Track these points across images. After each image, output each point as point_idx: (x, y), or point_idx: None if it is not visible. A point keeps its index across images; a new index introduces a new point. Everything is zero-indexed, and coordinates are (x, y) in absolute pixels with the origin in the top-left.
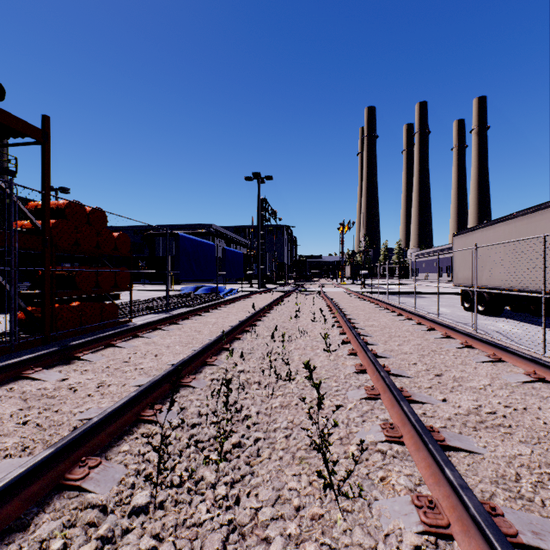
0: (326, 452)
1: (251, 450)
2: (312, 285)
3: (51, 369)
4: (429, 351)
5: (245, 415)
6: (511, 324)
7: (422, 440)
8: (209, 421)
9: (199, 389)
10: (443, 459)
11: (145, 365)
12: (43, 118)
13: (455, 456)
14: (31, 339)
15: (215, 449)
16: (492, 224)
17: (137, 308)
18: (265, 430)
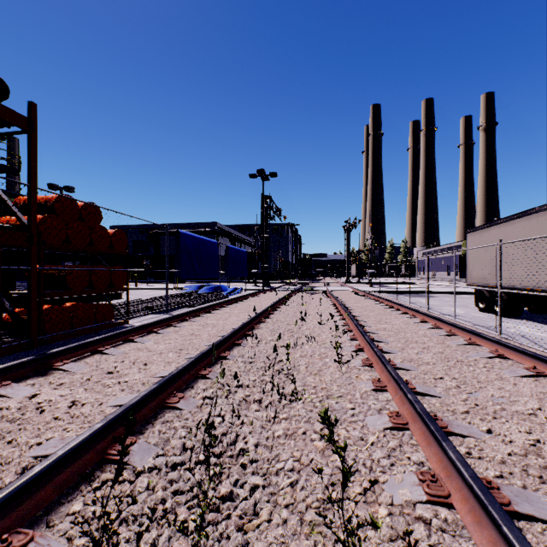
0: None
1: (245, 507)
2: (317, 284)
3: (22, 382)
4: (454, 361)
5: (240, 449)
6: (533, 327)
7: (488, 514)
8: (194, 460)
9: (187, 412)
10: None
11: (130, 377)
12: (29, 105)
13: (528, 530)
14: (15, 343)
15: (192, 520)
16: (511, 220)
17: (136, 309)
18: (265, 473)
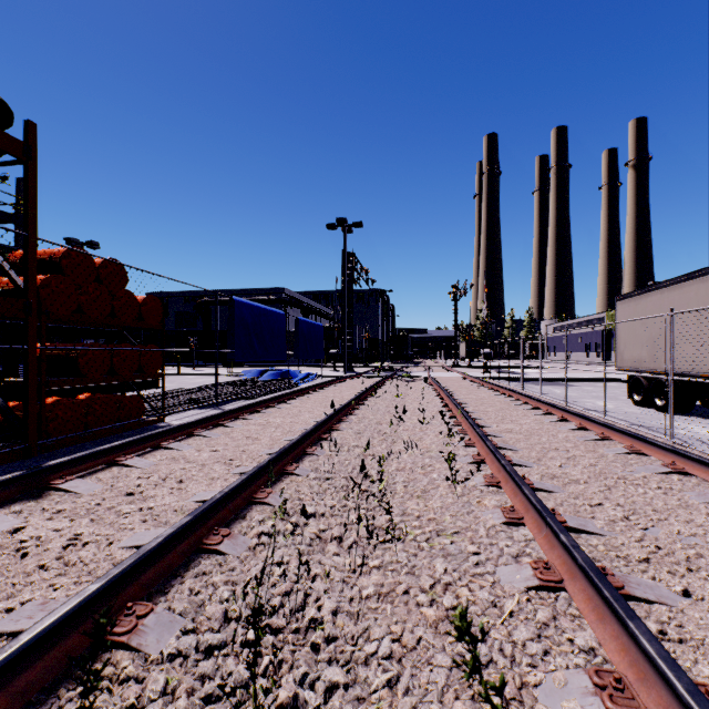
0: None
1: None
2: (415, 368)
3: (4, 509)
4: (614, 478)
5: (310, 620)
6: None
7: None
8: (239, 640)
9: (233, 558)
10: None
11: (157, 502)
12: (25, 125)
13: None
14: (5, 450)
15: None
16: (679, 282)
17: (176, 402)
18: (348, 662)
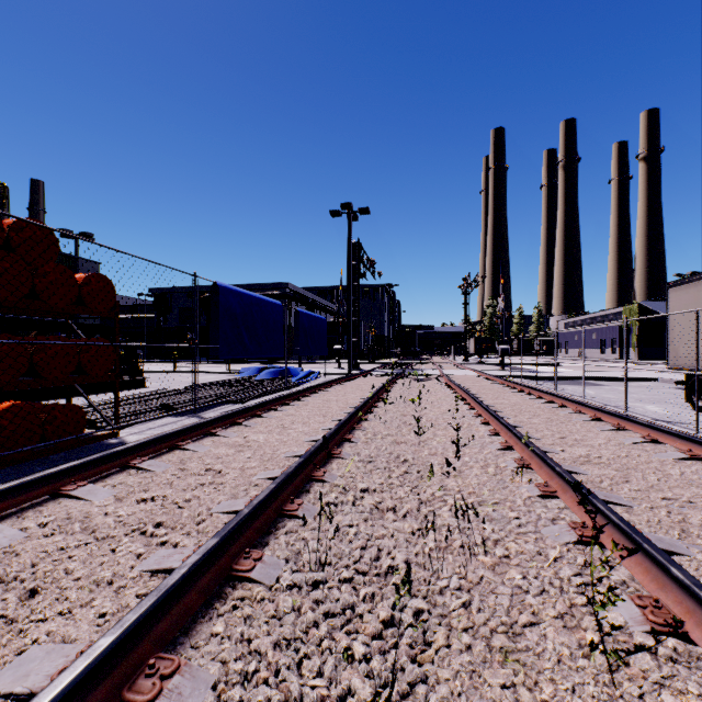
0: None
1: None
2: (424, 365)
3: None
4: None
5: None
6: None
7: None
8: None
9: None
10: None
11: None
12: None
13: None
14: None
15: None
16: None
17: (144, 408)
18: None
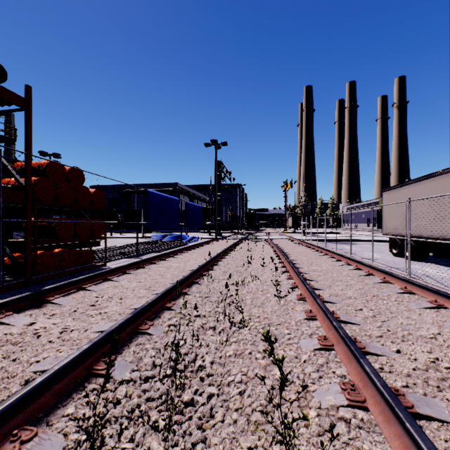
0: (291, 443)
1: (203, 411)
2: (260, 234)
3: (22, 313)
4: (371, 295)
5: (199, 366)
6: (437, 268)
7: (395, 414)
8: (162, 374)
9: (156, 337)
10: (428, 447)
11: (109, 309)
12: (25, 87)
13: (427, 427)
14: (14, 282)
15: (162, 419)
16: (419, 181)
17: (112, 254)
18: (219, 385)
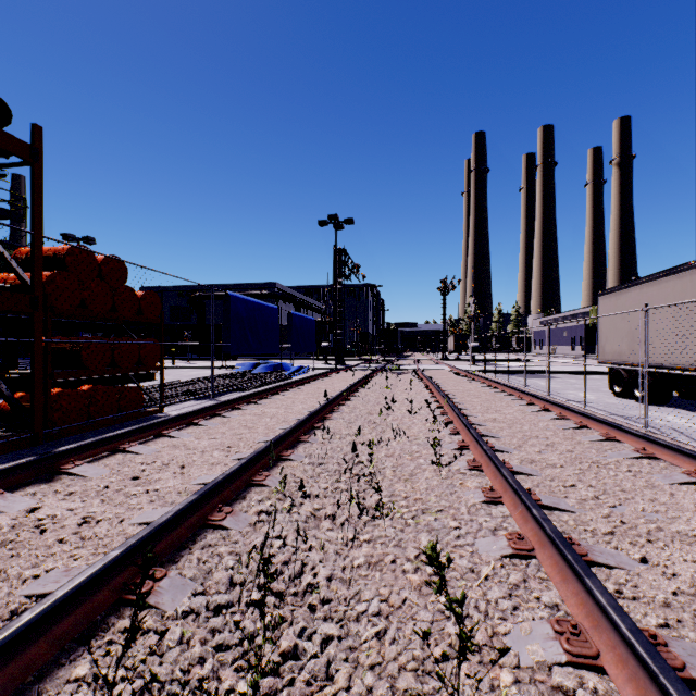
0: None
1: (314, 669)
2: (405, 361)
3: (19, 491)
4: (588, 462)
5: (307, 585)
6: (686, 416)
7: (660, 688)
8: (244, 600)
9: (236, 533)
10: None
11: (162, 485)
12: (32, 128)
13: None
14: (13, 438)
15: (240, 693)
16: (657, 278)
17: (173, 393)
18: (342, 619)
